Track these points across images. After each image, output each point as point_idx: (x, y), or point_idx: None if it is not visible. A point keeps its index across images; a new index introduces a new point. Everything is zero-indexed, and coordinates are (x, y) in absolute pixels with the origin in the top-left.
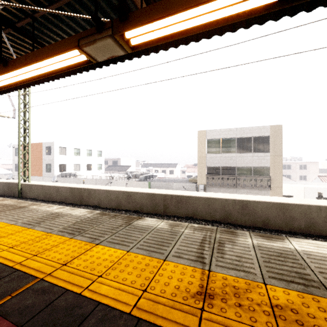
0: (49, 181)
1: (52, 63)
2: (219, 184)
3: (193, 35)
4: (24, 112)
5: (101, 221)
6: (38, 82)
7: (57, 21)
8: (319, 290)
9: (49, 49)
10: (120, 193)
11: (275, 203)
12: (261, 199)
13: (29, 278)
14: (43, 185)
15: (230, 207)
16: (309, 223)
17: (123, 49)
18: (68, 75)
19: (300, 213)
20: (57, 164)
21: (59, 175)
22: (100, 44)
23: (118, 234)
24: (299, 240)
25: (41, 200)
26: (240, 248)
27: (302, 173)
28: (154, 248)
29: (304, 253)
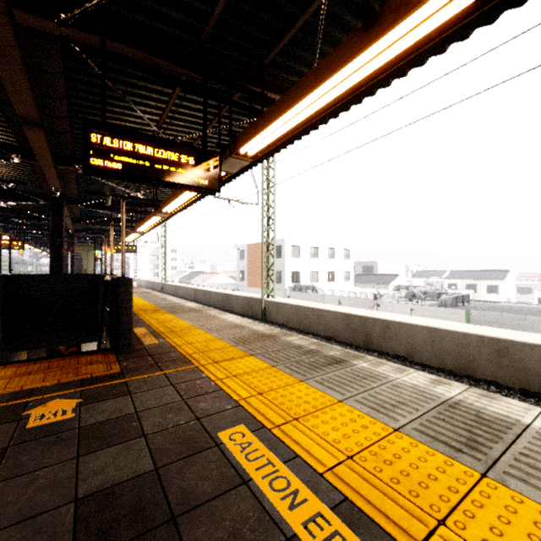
0: (278, 295)
1: None
2: None
3: None
4: (267, 194)
5: None
6: (325, 118)
7: None
8: None
9: None
10: (470, 340)
11: None
12: None
13: None
14: (295, 305)
15: None
16: None
17: None
18: (400, 74)
19: None
20: (289, 272)
21: (290, 288)
22: None
23: None
24: None
25: (293, 328)
26: None
27: None
28: None
29: None
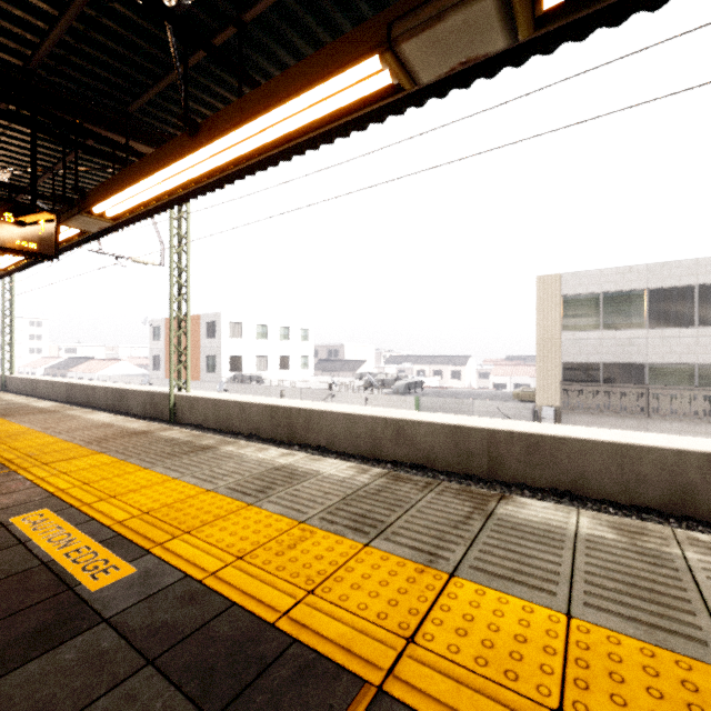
0: (212, 390)
1: (295, 113)
2: (599, 406)
3: None
4: (179, 254)
5: (407, 498)
6: (222, 181)
7: (286, 26)
8: None
9: (303, 70)
10: (378, 423)
11: None
12: None
13: (341, 677)
14: (214, 399)
15: (694, 474)
16: None
17: (510, 30)
18: (286, 158)
19: None
20: (227, 357)
21: (229, 379)
22: (455, 20)
23: (484, 546)
24: None
25: (211, 428)
26: None
27: None
28: (647, 613)
29: None
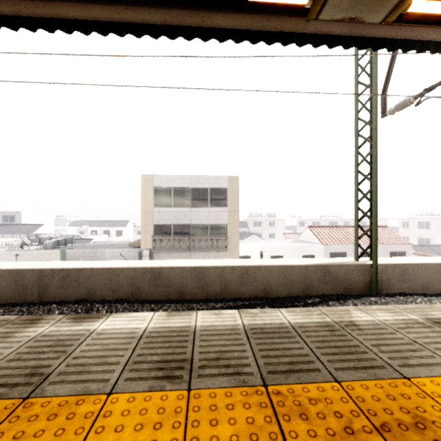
0: None
1: None
2: (170, 247)
3: (24, 18)
4: None
5: None
6: None
7: None
8: (25, 388)
9: None
10: None
11: (191, 267)
12: (179, 263)
13: None
14: None
15: (140, 278)
16: (223, 286)
17: None
18: None
19: (215, 276)
20: None
21: None
22: None
23: None
24: (121, 316)
25: None
26: (4, 345)
27: (272, 231)
28: None
29: (97, 333)
